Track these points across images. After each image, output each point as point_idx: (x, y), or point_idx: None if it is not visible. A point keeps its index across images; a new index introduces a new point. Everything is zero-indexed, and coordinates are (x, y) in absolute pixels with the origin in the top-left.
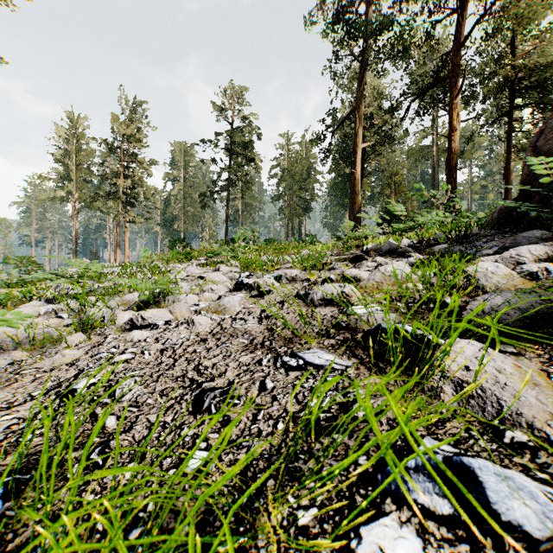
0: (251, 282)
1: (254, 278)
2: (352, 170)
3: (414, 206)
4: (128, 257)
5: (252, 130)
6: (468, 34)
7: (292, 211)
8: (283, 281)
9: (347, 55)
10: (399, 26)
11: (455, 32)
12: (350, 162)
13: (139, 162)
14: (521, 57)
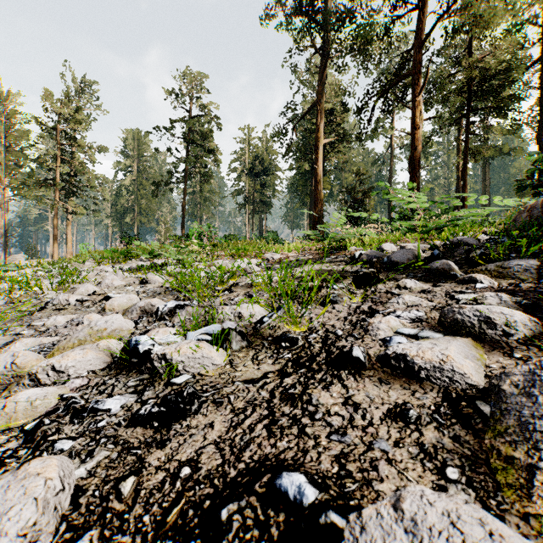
0: (151, 355)
1: (182, 317)
2: (315, 166)
3: (371, 205)
4: (70, 252)
5: (211, 120)
6: (432, 30)
7: (253, 206)
8: (234, 343)
9: (310, 47)
10: (363, 19)
11: (419, 29)
12: (311, 158)
13: (81, 147)
14: (478, 61)
